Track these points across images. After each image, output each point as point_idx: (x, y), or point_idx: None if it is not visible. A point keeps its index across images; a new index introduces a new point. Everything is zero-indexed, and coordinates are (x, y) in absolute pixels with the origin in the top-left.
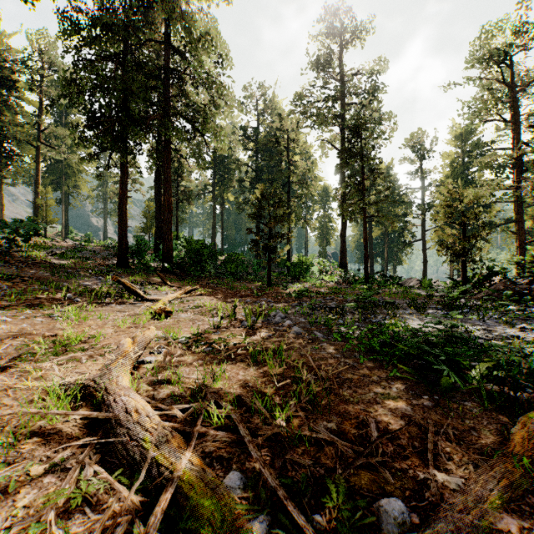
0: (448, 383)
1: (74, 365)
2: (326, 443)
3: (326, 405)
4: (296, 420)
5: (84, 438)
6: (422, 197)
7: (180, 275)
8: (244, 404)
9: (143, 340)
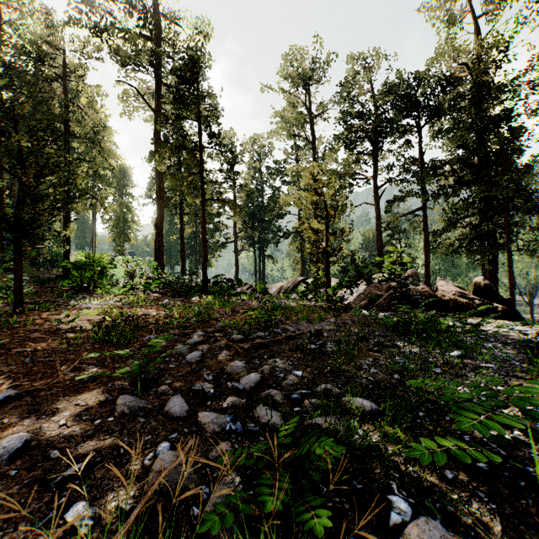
0: None
1: None
2: None
3: None
4: None
5: None
6: (234, 198)
7: None
8: None
9: None
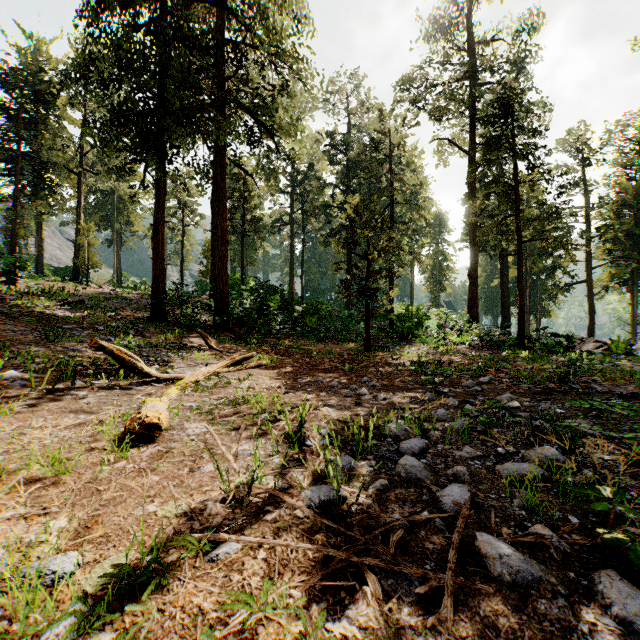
0: None
1: None
2: None
3: None
4: None
5: None
6: (587, 219)
7: (237, 333)
8: None
9: None
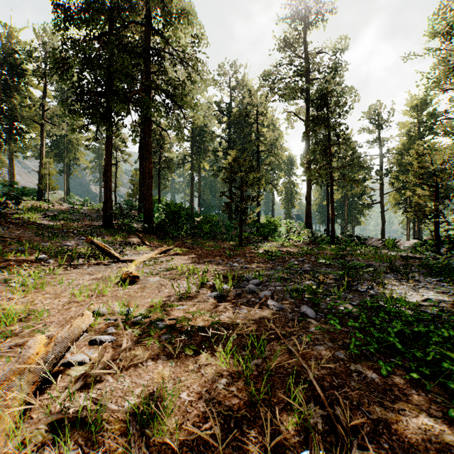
0: None
1: None
2: None
3: None
4: None
5: None
6: (380, 163)
7: (159, 235)
8: None
9: (68, 335)
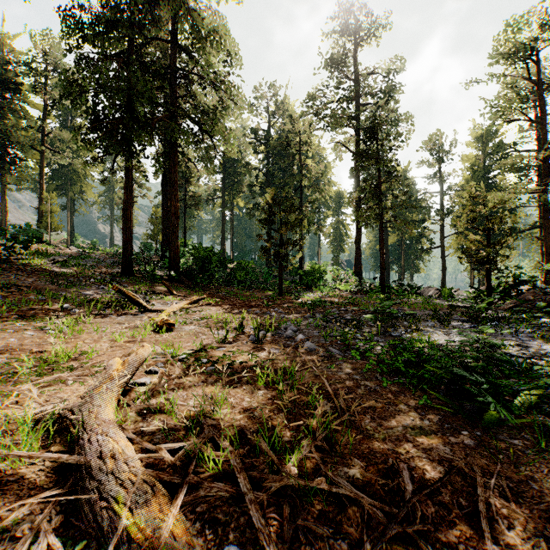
0: (493, 417)
1: (58, 387)
2: (348, 499)
3: (346, 444)
4: (310, 465)
5: (47, 490)
6: (441, 202)
7: (187, 284)
8: (247, 441)
9: (135, 360)
